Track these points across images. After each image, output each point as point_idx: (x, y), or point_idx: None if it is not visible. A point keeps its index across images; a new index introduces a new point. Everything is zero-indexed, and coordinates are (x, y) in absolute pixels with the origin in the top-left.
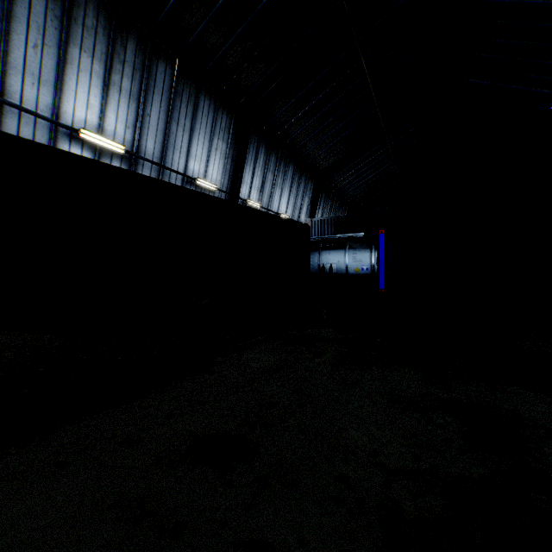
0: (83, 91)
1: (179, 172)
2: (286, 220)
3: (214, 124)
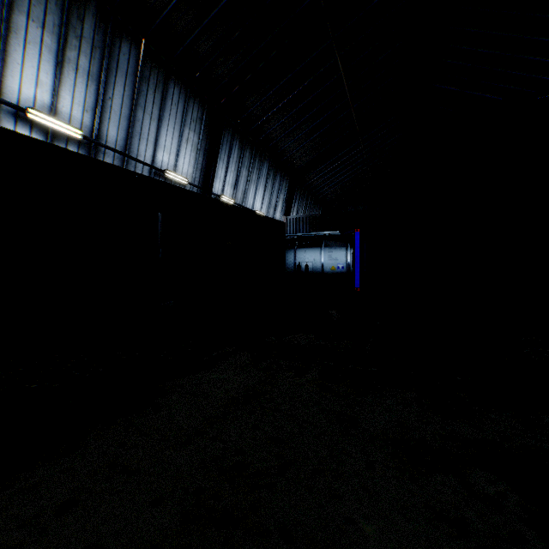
0: (31, 66)
1: (146, 162)
2: (261, 216)
3: (185, 114)
